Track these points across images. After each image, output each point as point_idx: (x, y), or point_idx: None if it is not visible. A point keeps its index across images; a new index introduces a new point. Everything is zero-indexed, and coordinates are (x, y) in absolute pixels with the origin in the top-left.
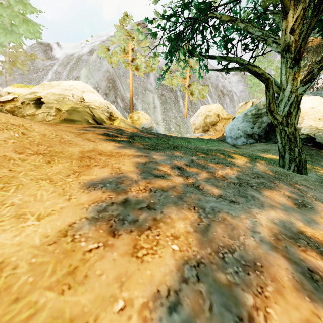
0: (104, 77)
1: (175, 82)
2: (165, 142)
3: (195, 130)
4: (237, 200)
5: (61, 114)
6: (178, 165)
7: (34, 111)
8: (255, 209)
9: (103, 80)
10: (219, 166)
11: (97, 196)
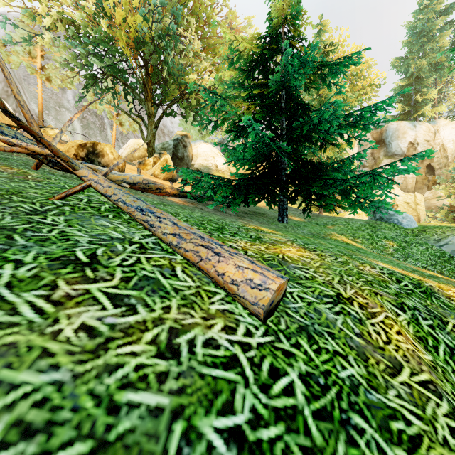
0: None
1: (101, 107)
2: None
3: None
4: None
5: None
6: None
7: None
8: None
9: None
10: None
11: None
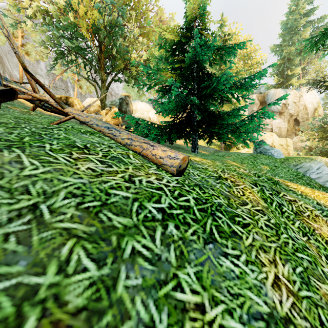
0: None
1: (66, 74)
2: None
3: None
4: None
5: None
6: None
7: None
8: None
9: None
10: None
11: None
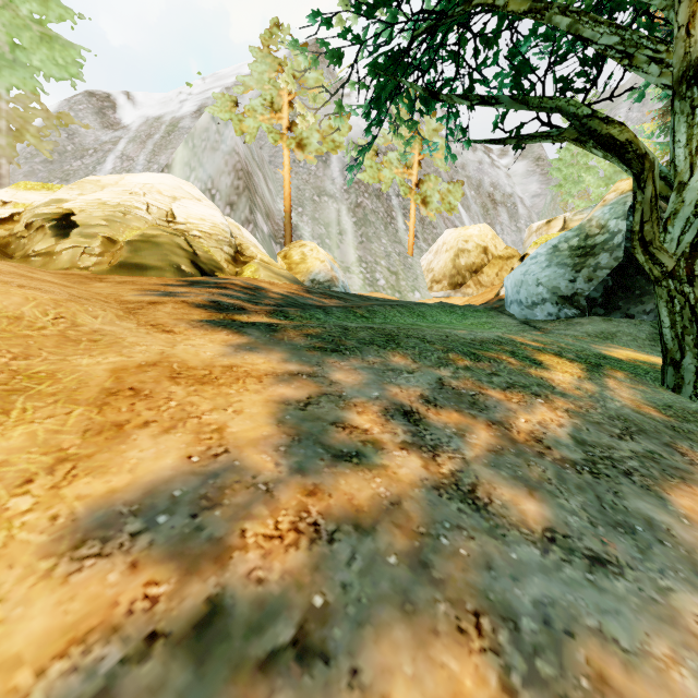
0: (227, 167)
1: (388, 176)
2: (366, 318)
3: (433, 284)
4: (610, 551)
5: (115, 252)
6: (403, 402)
7: (51, 245)
8: (683, 596)
9: (225, 172)
10: (516, 397)
11: (99, 594)
